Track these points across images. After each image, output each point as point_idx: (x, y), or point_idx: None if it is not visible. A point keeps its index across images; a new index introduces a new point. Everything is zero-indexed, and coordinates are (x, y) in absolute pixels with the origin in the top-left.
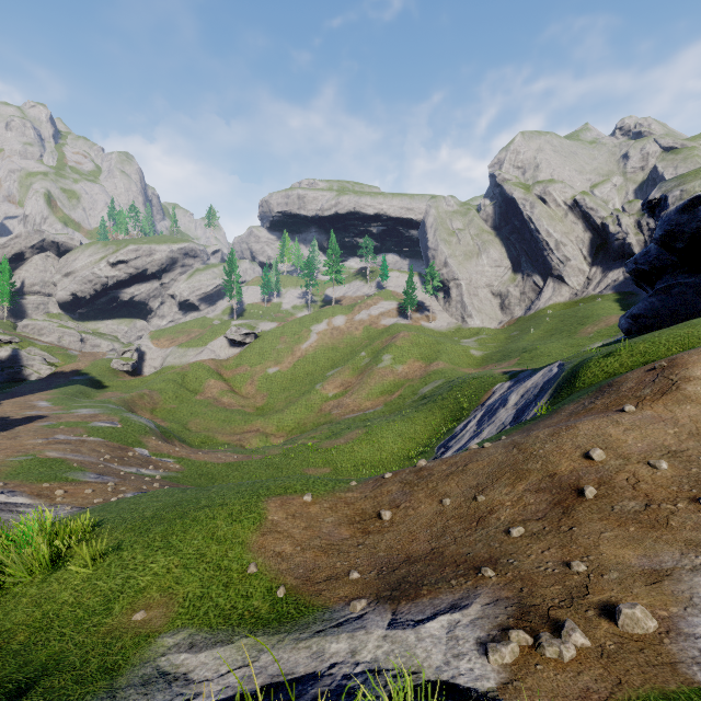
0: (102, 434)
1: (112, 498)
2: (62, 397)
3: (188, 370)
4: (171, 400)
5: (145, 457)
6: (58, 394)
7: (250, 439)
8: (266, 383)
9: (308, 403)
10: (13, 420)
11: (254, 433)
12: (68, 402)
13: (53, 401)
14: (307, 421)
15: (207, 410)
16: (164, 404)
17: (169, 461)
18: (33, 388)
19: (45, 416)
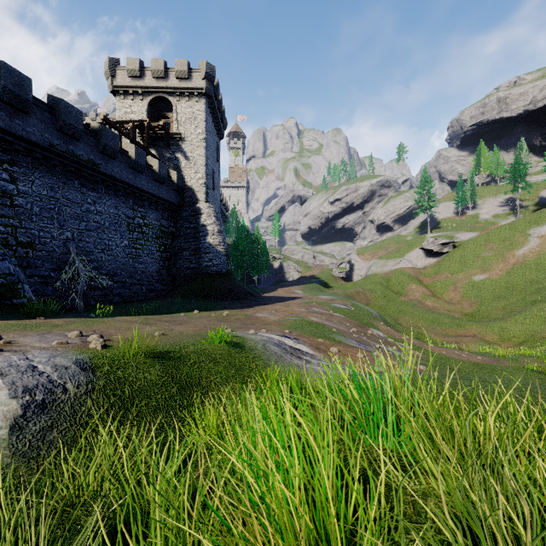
0: (342, 312)
1: (396, 371)
2: (308, 289)
3: (391, 276)
4: (380, 298)
5: (382, 337)
6: (305, 287)
7: (467, 344)
8: (472, 290)
9: (542, 314)
10: (284, 297)
11: (471, 338)
12: (312, 292)
13: (303, 290)
14: (545, 334)
15: (413, 310)
16: (375, 301)
17: (405, 346)
18: (291, 284)
19: (301, 297)
